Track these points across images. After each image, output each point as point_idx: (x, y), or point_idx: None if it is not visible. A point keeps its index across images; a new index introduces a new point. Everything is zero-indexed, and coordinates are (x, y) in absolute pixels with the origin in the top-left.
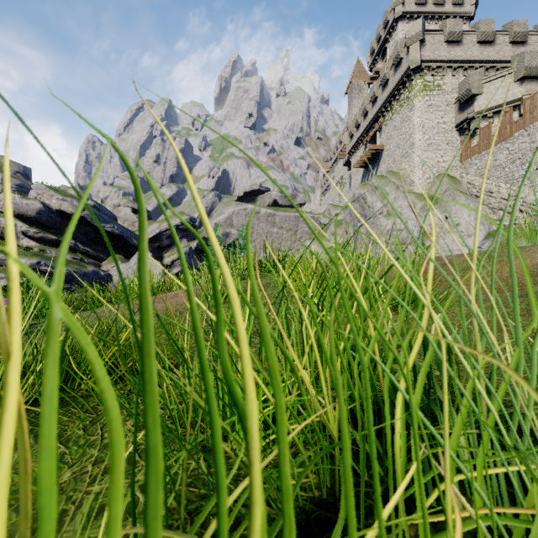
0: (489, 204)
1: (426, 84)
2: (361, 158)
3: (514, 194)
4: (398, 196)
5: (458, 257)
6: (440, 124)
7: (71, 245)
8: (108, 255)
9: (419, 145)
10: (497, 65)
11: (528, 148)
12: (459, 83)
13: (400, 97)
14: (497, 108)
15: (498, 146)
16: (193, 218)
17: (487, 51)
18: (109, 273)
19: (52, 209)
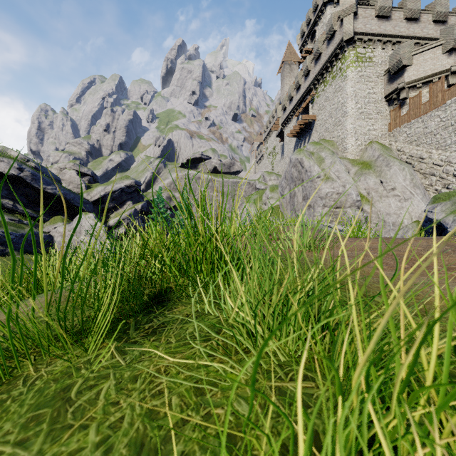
0: (420, 170)
1: (358, 56)
2: (294, 127)
3: (446, 160)
4: (334, 160)
5: None
6: (370, 94)
7: (8, 206)
8: (50, 217)
9: (352, 113)
10: (421, 42)
11: None
12: (389, 55)
13: (333, 69)
14: (426, 78)
15: (428, 114)
16: (138, 182)
17: (412, 28)
18: (50, 234)
19: None
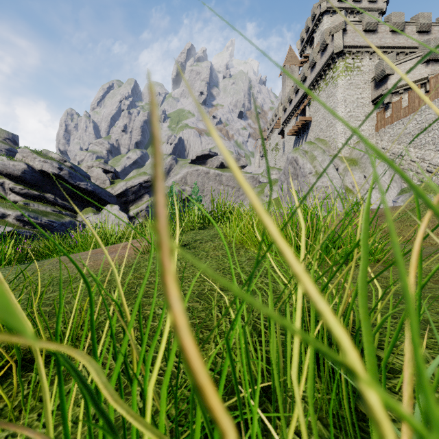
0: (400, 166)
1: (348, 66)
2: (293, 128)
3: (421, 157)
4: (324, 158)
5: (392, 209)
6: (359, 99)
7: (51, 199)
8: (82, 208)
9: (342, 116)
10: (406, 51)
11: (433, 118)
12: (375, 65)
13: (326, 77)
14: (406, 85)
15: (407, 117)
16: None
17: (397, 39)
18: (83, 223)
19: (35, 169)
